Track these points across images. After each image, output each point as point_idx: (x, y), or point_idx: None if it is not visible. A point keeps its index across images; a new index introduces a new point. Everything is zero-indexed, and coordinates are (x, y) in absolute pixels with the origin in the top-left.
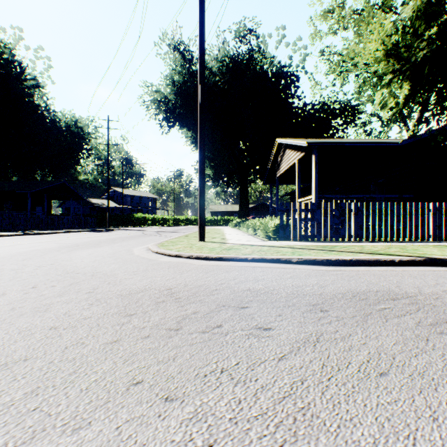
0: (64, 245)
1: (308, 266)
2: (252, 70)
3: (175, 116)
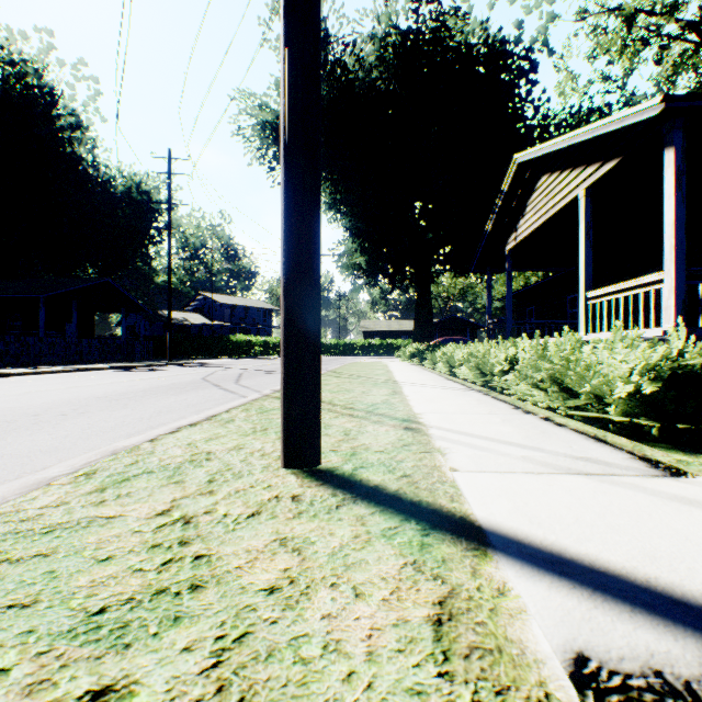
0: None
1: None
2: (444, 46)
3: None
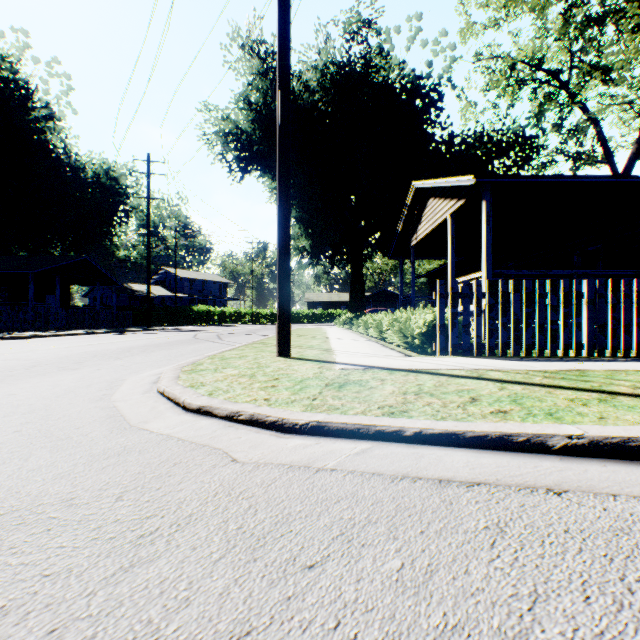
0: (9, 364)
1: (616, 469)
2: (371, 82)
3: (252, 155)
